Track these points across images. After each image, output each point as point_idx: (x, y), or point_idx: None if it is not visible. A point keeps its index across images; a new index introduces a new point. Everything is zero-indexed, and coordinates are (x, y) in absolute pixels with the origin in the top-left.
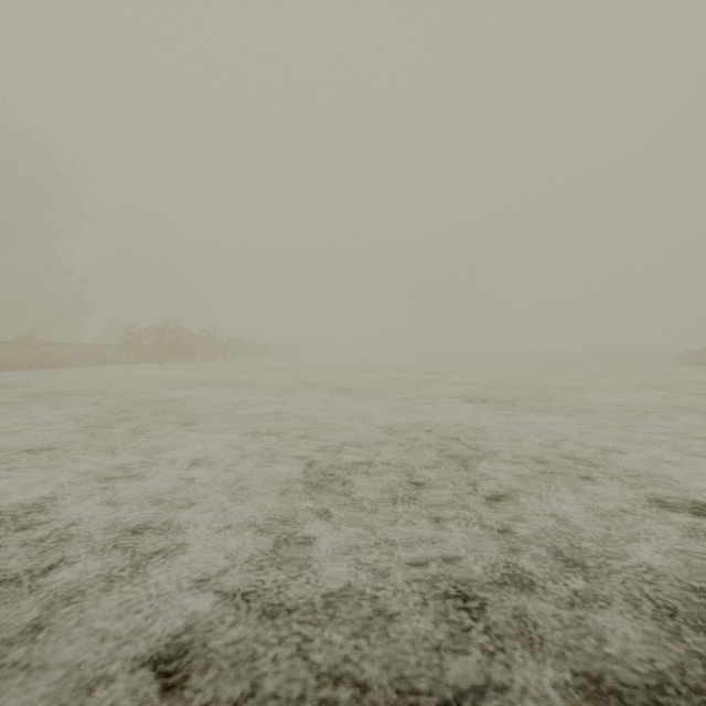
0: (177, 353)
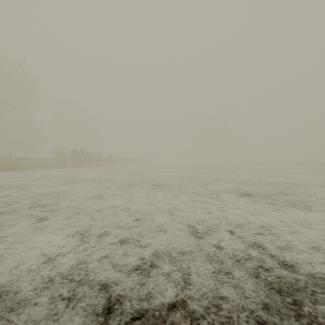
0: (82, 163)
